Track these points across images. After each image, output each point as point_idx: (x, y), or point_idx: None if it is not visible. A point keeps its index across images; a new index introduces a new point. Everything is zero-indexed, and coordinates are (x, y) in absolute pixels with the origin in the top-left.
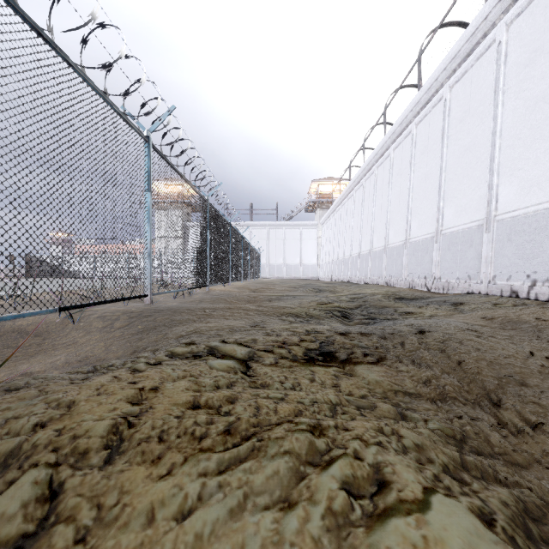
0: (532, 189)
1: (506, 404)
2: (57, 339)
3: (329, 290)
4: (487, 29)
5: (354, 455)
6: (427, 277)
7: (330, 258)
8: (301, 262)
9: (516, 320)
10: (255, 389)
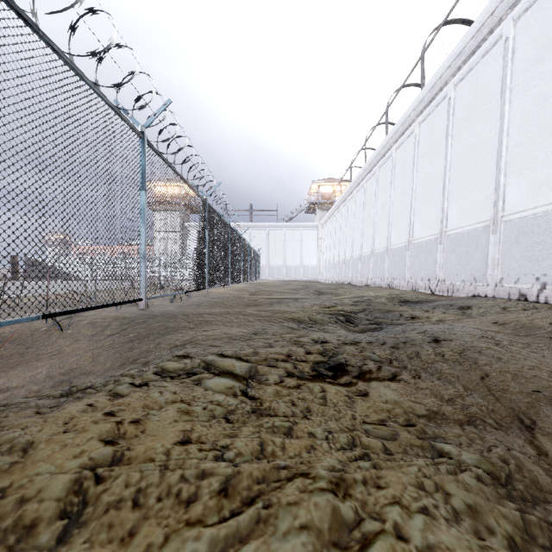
0: (541, 188)
1: (542, 427)
2: (41, 348)
3: (331, 292)
4: (494, 25)
5: (396, 534)
6: (431, 279)
7: (331, 260)
8: (301, 264)
9: (530, 325)
10: (257, 417)
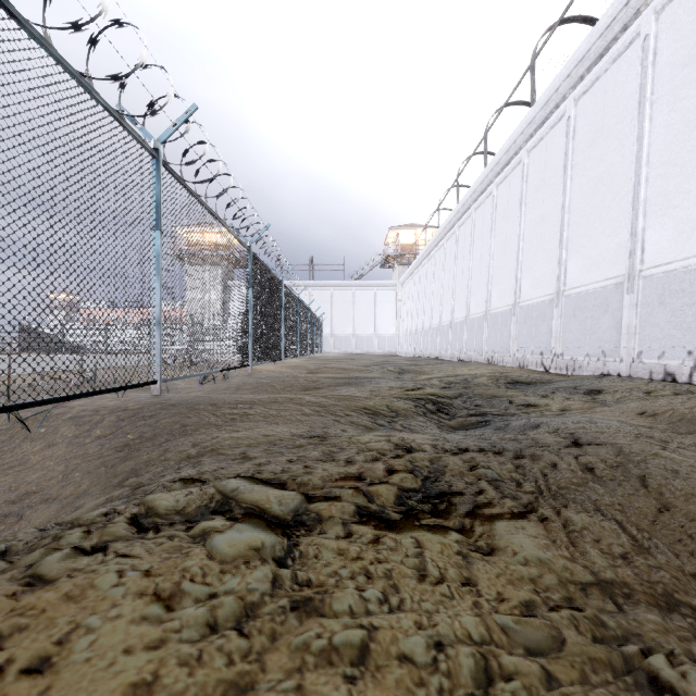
0: (694, 233)
1: None
2: None
3: (415, 370)
4: (628, 19)
5: None
6: (544, 353)
7: (413, 328)
8: (375, 333)
9: (691, 417)
10: (301, 627)
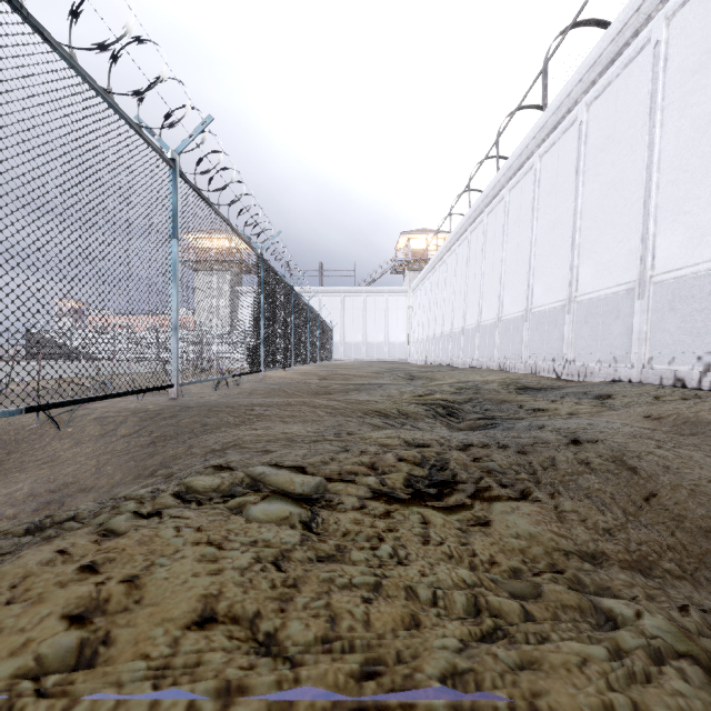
0: (704, 239)
1: None
2: (28, 453)
3: (425, 376)
4: (640, 25)
5: None
6: (556, 359)
7: (424, 334)
8: (386, 340)
9: (695, 420)
10: (326, 568)
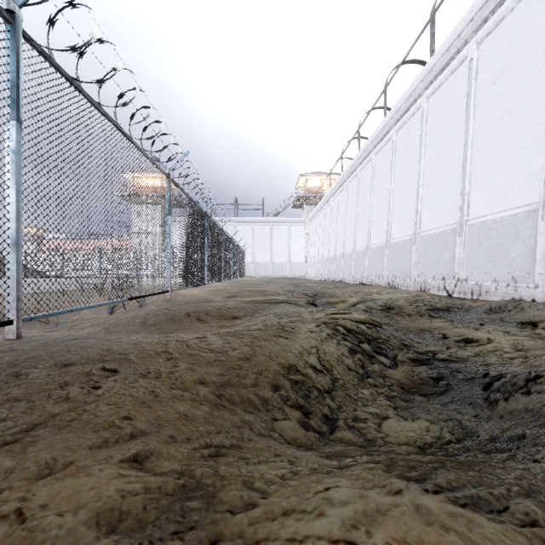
0: None
1: None
2: None
3: (327, 294)
4: None
5: None
6: (447, 278)
7: (319, 256)
8: (288, 260)
9: None
10: None
